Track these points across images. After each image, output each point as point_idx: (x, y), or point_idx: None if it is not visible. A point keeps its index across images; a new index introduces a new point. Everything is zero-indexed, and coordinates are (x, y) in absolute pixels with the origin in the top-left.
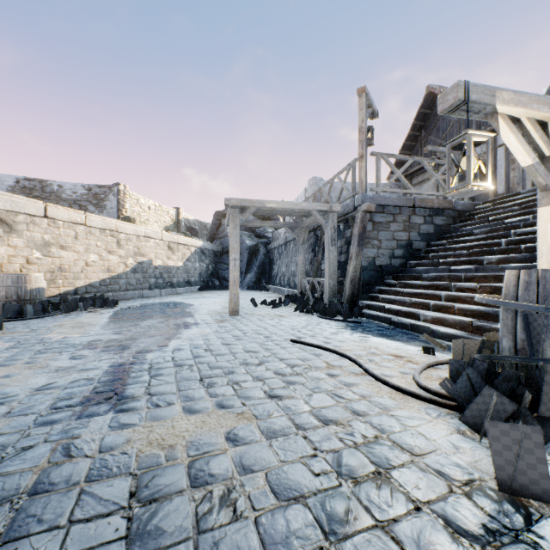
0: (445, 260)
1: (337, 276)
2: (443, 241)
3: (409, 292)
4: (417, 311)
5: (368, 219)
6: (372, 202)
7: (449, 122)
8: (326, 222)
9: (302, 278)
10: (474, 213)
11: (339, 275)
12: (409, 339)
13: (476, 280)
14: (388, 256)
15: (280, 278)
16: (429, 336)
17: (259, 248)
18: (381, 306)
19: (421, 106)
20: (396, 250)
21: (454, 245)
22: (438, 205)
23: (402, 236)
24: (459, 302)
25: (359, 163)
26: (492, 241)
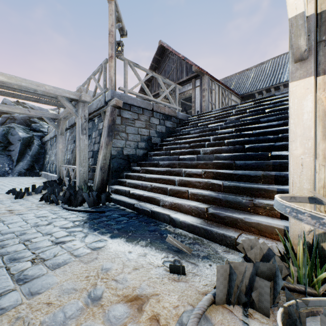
0: (175, 151)
1: (91, 163)
2: (171, 138)
3: (150, 177)
4: (157, 196)
5: (117, 114)
6: (121, 99)
7: (171, 67)
8: (77, 110)
9: (61, 165)
10: (188, 122)
11: (93, 162)
12: (151, 236)
13: (200, 167)
14: (134, 147)
15: (50, 166)
16: (174, 239)
17: (34, 140)
18: (127, 191)
19: (156, 53)
20: (140, 143)
21: (179, 140)
22: (168, 113)
23: (144, 132)
24: (190, 186)
25: (109, 62)
26: (204, 138)
